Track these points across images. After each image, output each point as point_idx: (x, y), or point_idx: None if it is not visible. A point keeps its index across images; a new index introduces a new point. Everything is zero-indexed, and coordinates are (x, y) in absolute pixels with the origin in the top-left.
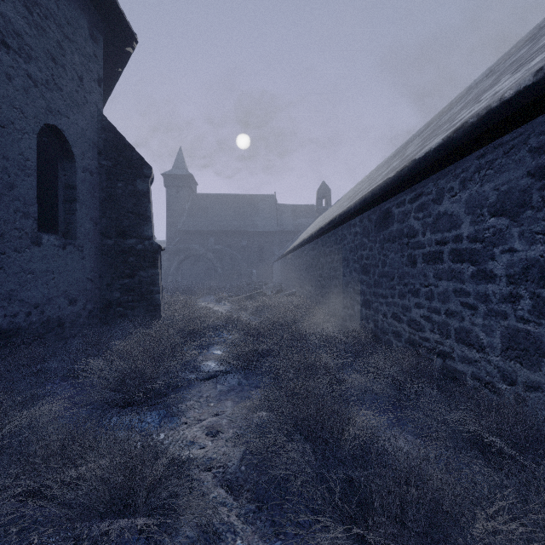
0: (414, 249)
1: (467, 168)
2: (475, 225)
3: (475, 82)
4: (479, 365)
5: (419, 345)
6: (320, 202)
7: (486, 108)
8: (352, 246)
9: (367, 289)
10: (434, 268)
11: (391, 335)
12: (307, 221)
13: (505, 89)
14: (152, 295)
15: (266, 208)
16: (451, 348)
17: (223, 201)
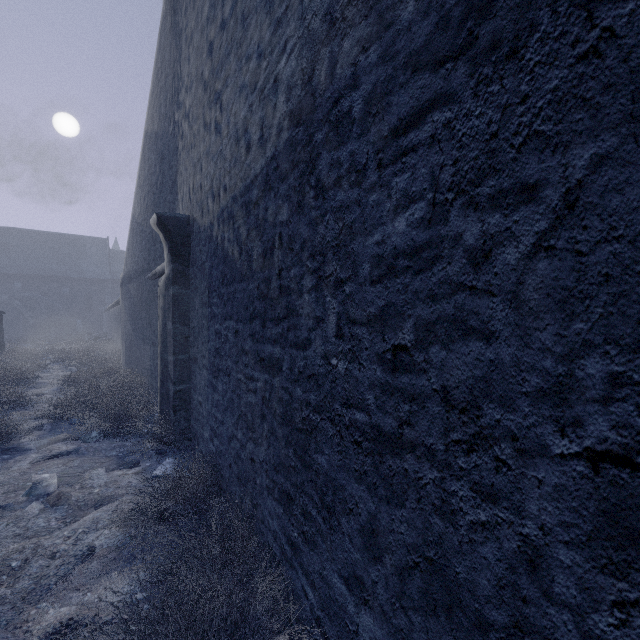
0: None
1: None
2: None
3: None
4: None
5: None
6: None
7: None
8: None
9: None
10: None
11: None
12: None
13: None
14: None
15: (96, 253)
16: None
17: (35, 239)
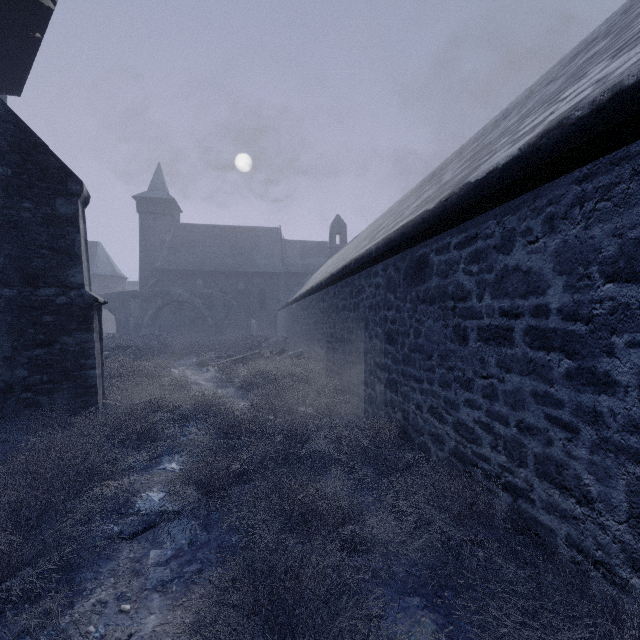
0: (464, 317)
1: (559, 197)
2: (574, 292)
3: (513, 103)
4: (583, 527)
5: (472, 463)
6: (334, 239)
7: (612, 89)
8: (372, 302)
9: (393, 365)
10: (498, 352)
11: (428, 438)
12: (319, 261)
13: (636, 62)
14: (82, 372)
15: (269, 244)
16: (528, 484)
17: (215, 234)
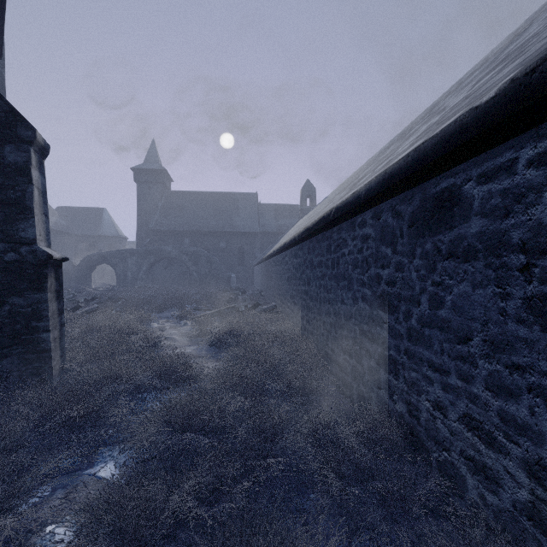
0: None
1: None
2: None
3: (493, 52)
4: None
5: None
6: (304, 201)
7: None
8: (357, 258)
9: (390, 339)
10: None
11: (459, 460)
12: (291, 222)
13: None
14: (34, 335)
15: (246, 207)
16: None
17: (200, 199)
